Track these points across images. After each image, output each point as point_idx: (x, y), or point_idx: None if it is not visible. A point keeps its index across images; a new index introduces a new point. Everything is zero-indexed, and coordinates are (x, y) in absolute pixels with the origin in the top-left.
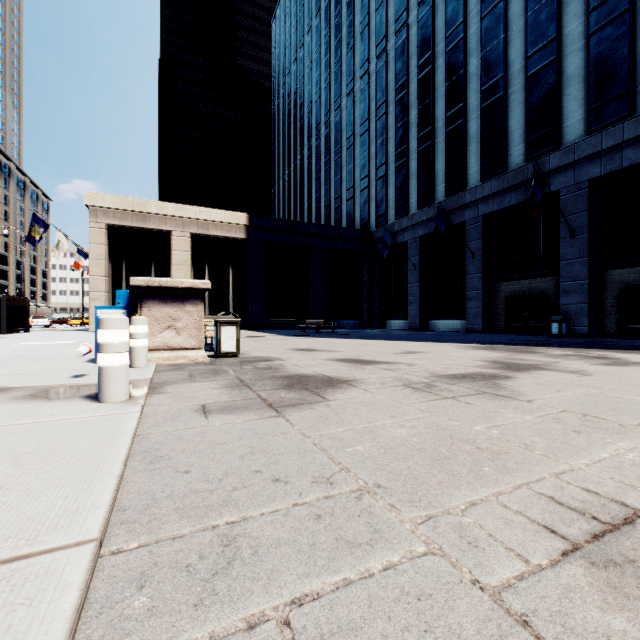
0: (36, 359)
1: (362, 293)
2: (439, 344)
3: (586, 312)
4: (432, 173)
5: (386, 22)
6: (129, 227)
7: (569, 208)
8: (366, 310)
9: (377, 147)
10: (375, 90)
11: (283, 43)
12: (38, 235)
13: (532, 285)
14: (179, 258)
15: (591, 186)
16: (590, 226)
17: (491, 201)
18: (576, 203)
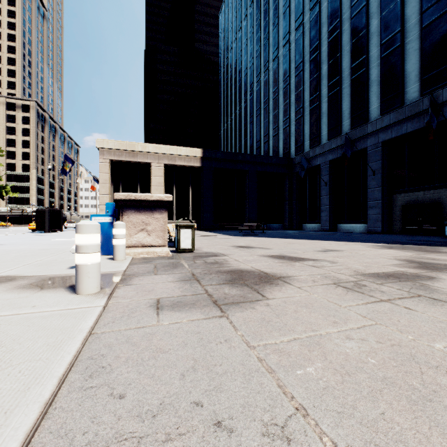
0: (54, 252)
1: (284, 204)
2: (350, 243)
3: None
4: (339, 112)
5: (303, 2)
6: (124, 161)
7: None
8: (287, 216)
9: (296, 96)
10: (294, 54)
11: (227, 29)
12: (68, 168)
13: (426, 196)
14: (156, 181)
15: None
16: None
17: (390, 130)
18: None
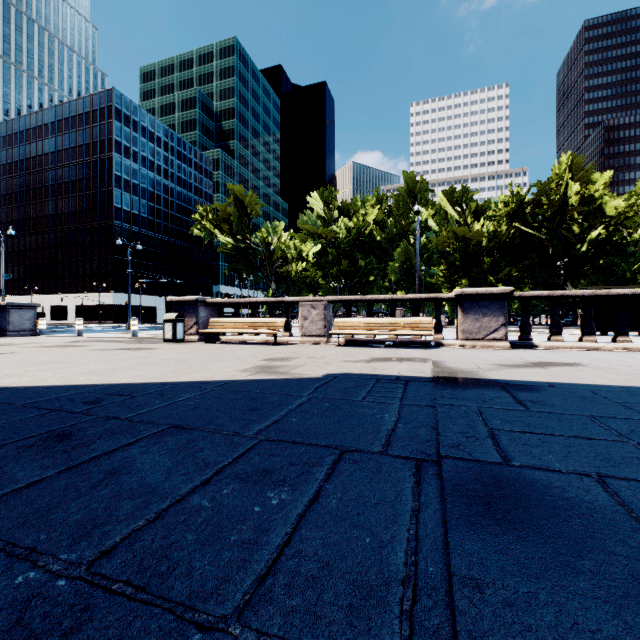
0: None
1: None
2: None
3: None
4: None
5: None
6: None
7: None
8: None
9: None
10: None
11: None
12: None
13: None
14: None
15: None
16: None
17: None
18: None
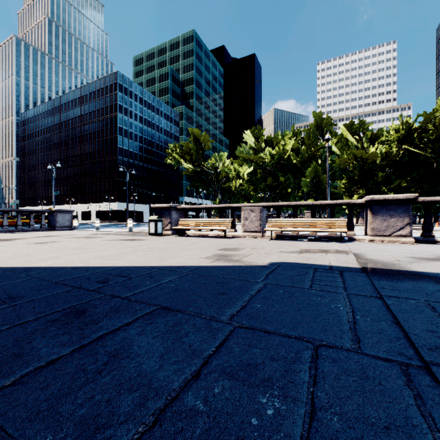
0: None
1: None
2: None
3: None
4: None
5: None
6: None
7: None
8: None
9: None
10: None
11: None
12: None
13: None
14: None
15: None
16: None
17: None
18: None
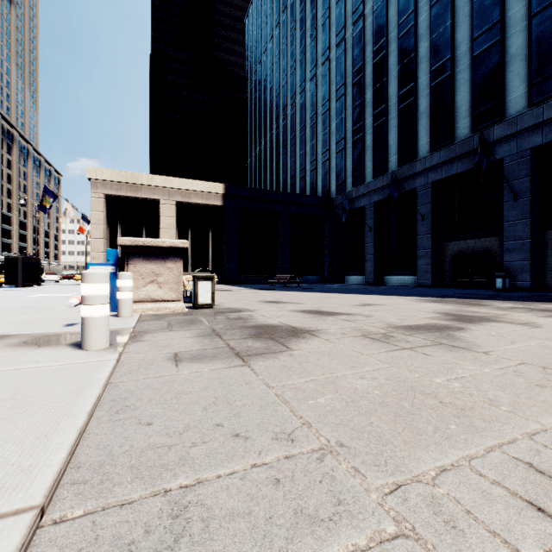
0: (39, 309)
1: (323, 252)
2: (393, 297)
3: (528, 268)
4: (386, 146)
5: (345, 14)
6: (124, 196)
7: (512, 174)
8: (327, 267)
9: (337, 124)
10: (335, 74)
11: (255, 37)
12: (48, 204)
13: (477, 244)
14: (166, 223)
15: (533, 154)
16: (532, 190)
17: (439, 169)
18: (519, 170)
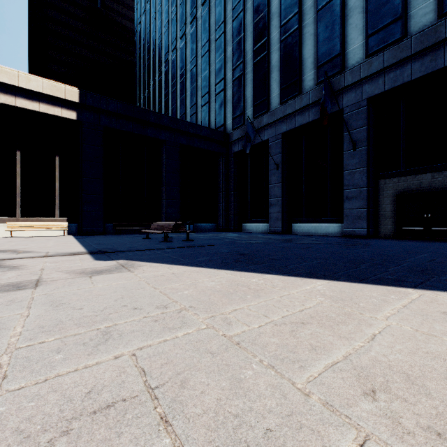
0: None
1: (218, 196)
2: None
3: None
4: (299, 60)
5: None
6: None
7: None
8: (222, 213)
9: (234, 47)
10: None
11: None
12: None
13: (437, 179)
14: None
15: None
16: None
17: (381, 79)
18: None
